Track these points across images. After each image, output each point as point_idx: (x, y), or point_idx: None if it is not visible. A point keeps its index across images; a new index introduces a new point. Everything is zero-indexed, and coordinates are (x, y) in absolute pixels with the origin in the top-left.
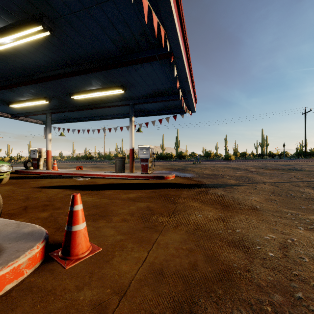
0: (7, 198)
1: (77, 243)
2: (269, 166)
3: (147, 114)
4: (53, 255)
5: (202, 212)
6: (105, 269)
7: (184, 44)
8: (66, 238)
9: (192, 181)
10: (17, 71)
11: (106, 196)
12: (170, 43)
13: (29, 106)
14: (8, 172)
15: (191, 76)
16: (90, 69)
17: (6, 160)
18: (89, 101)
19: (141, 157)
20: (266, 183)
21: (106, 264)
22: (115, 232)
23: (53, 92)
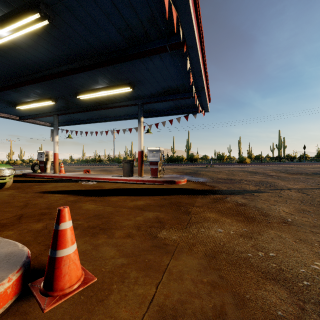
0: (5, 205)
1: (63, 273)
2: (290, 169)
3: (157, 114)
4: (33, 287)
5: (222, 225)
6: (97, 314)
7: (198, 32)
8: (49, 266)
9: (206, 187)
10: (20, 70)
11: (111, 204)
12: (183, 29)
13: (35, 108)
14: (11, 176)
15: (205, 71)
16: (94, 64)
17: (18, 163)
18: (96, 101)
19: (150, 160)
20: (292, 190)
21: (99, 305)
22: (116, 253)
23: (58, 92)
